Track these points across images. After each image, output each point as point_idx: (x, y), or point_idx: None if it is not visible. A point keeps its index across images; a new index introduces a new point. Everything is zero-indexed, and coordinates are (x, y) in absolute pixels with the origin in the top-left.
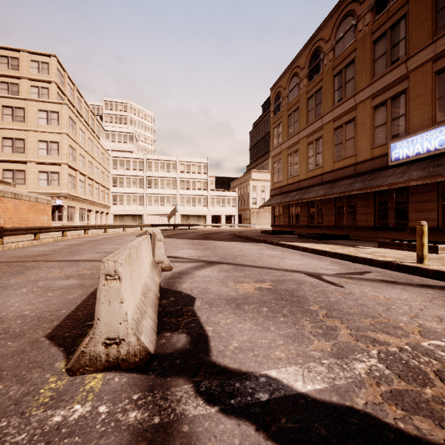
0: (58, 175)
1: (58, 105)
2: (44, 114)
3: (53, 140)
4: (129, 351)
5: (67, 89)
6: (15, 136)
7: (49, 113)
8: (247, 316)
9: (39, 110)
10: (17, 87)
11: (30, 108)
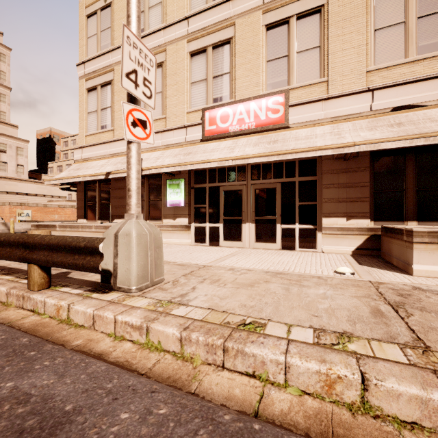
0: None
1: None
2: None
3: None
4: None
5: None
6: None
7: None
8: None
9: None
10: None
11: None
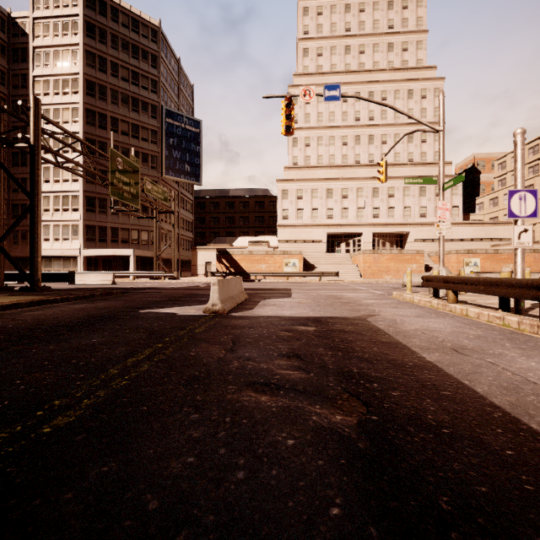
0: None
1: None
2: None
3: None
4: (404, 285)
5: None
6: None
7: None
8: (425, 288)
9: None
10: None
11: None
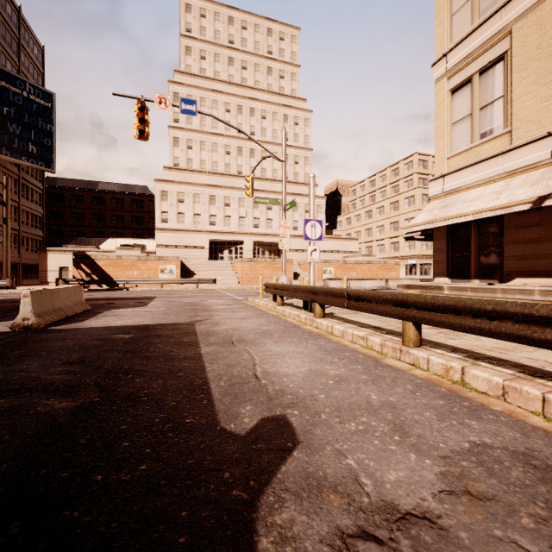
0: (414, 242)
1: (414, 190)
2: (407, 200)
3: (411, 217)
4: None
5: (431, 168)
6: (395, 220)
7: (409, 198)
8: None
9: (404, 199)
10: (398, 187)
11: (401, 199)
